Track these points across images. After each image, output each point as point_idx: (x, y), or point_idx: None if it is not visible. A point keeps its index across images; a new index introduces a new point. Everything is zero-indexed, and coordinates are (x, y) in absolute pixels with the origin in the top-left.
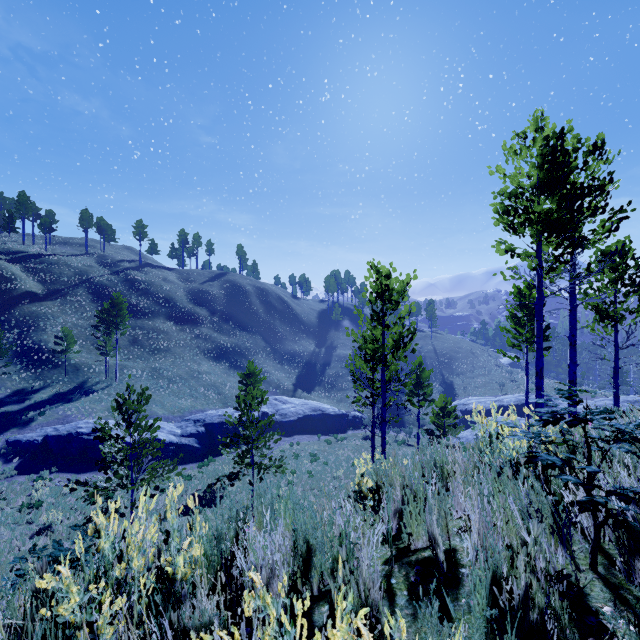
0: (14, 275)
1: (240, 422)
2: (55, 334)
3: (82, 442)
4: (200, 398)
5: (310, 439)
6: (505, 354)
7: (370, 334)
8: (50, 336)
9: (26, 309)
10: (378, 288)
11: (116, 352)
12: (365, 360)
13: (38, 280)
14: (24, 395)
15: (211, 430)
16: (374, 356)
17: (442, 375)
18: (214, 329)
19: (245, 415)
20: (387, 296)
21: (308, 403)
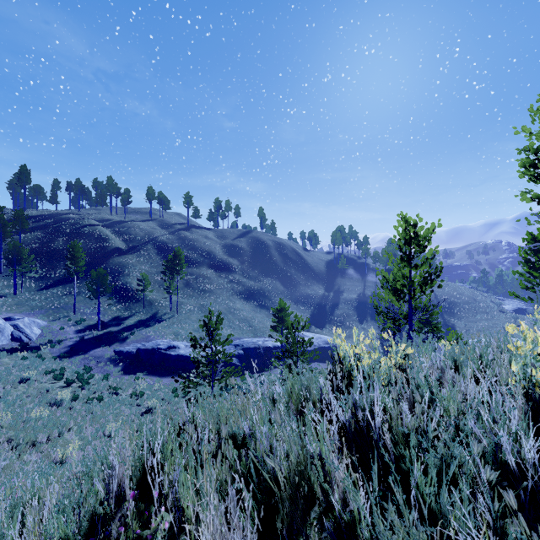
0: (107, 236)
1: (269, 348)
2: (135, 278)
3: (161, 355)
4: (236, 329)
5: (325, 366)
6: (517, 296)
7: (391, 275)
8: (132, 279)
9: (116, 260)
10: (406, 235)
11: (177, 291)
12: (395, 294)
13: (122, 239)
14: (119, 320)
15: (248, 353)
16: (402, 291)
17: (443, 318)
18: (243, 275)
19: (277, 342)
20: (415, 241)
21: (321, 337)
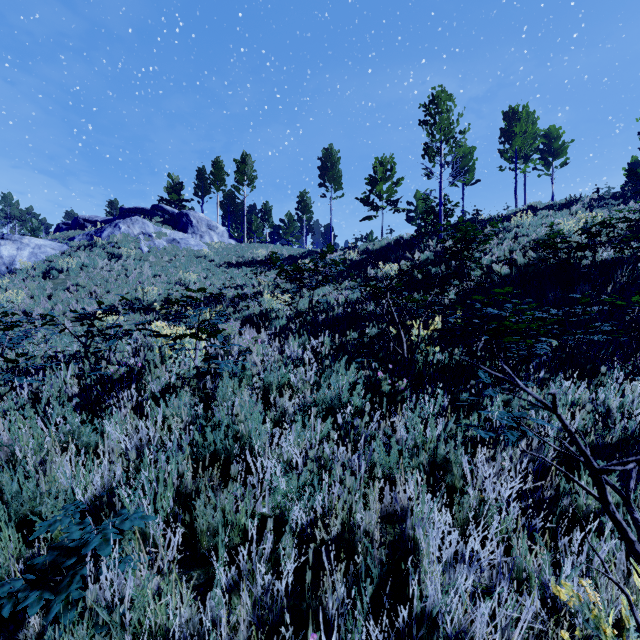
0: None
1: None
2: None
3: None
4: None
5: None
6: None
7: None
8: None
9: None
10: None
11: None
12: None
13: None
14: None
15: None
16: None
17: None
18: None
19: None
20: None
21: None
